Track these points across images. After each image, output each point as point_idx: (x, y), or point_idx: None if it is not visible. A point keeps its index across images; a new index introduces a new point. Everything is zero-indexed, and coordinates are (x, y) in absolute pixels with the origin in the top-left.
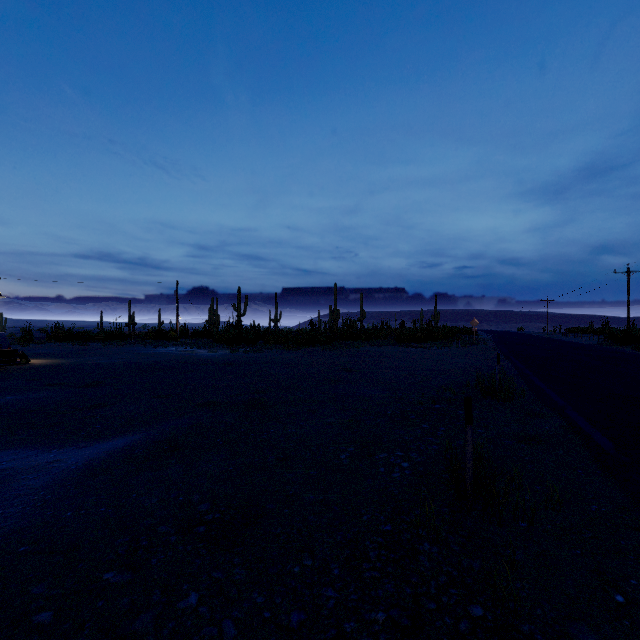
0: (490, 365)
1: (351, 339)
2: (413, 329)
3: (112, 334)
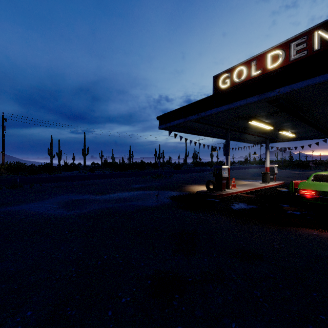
0: None
1: None
2: None
3: None
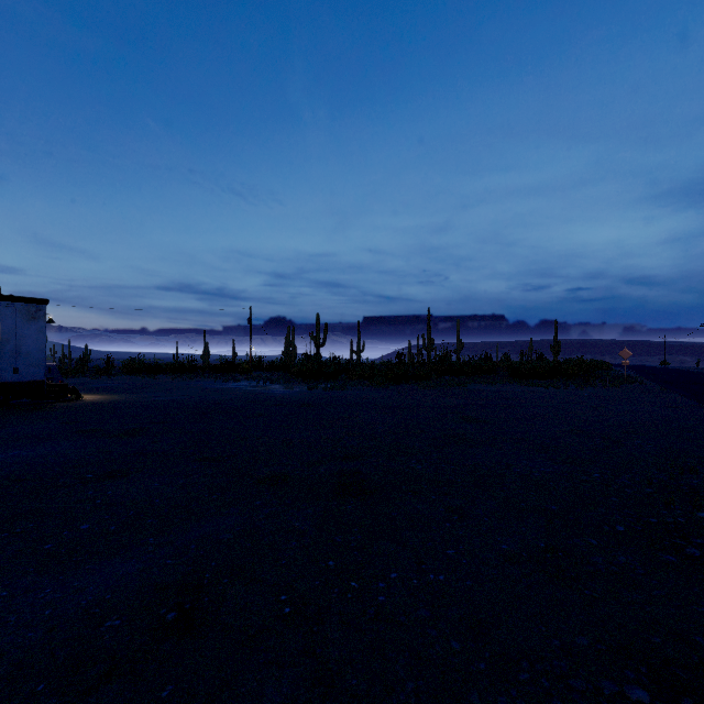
0: (695, 417)
1: (451, 374)
2: (528, 362)
3: (182, 366)
